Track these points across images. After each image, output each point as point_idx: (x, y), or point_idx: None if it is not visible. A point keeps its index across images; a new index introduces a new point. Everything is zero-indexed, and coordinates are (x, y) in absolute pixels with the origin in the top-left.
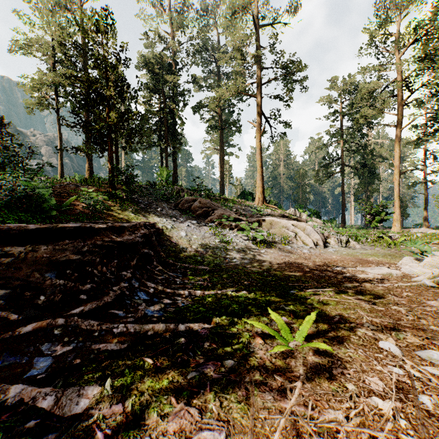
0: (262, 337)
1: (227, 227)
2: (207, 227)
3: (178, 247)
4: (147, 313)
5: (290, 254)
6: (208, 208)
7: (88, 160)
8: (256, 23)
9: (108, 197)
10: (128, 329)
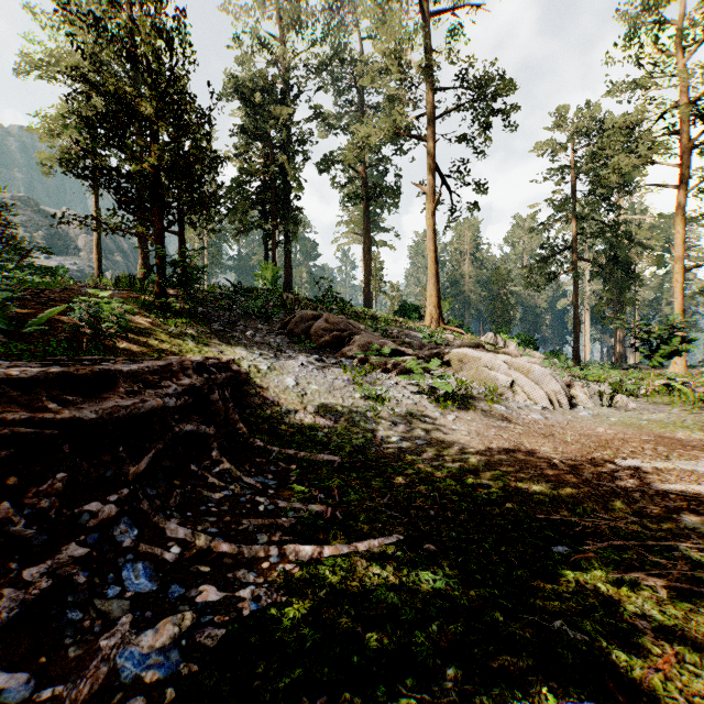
0: None
1: (377, 367)
2: (339, 367)
3: (278, 411)
4: (121, 670)
5: (508, 424)
6: (341, 332)
7: (141, 252)
8: (427, 12)
9: (150, 311)
10: None
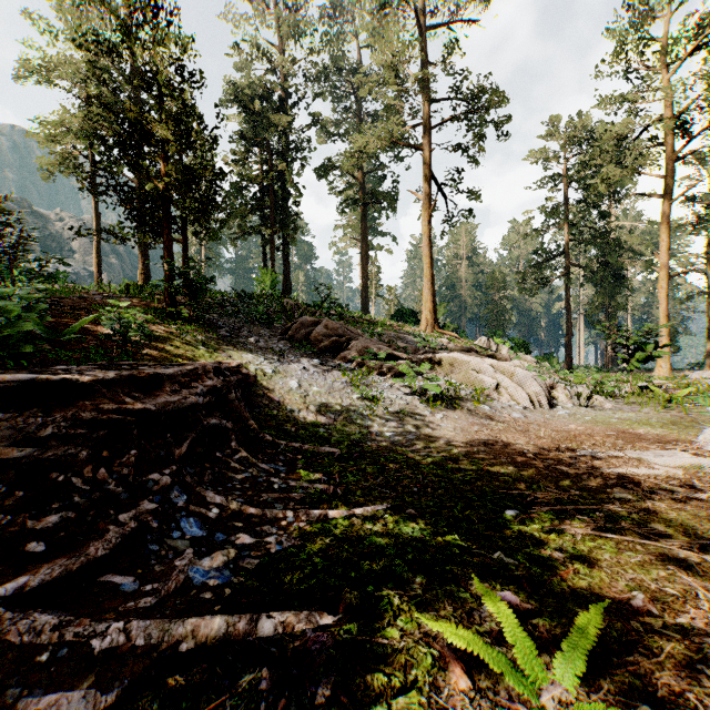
0: (465, 662)
1: (373, 370)
2: (338, 371)
3: (284, 410)
4: (193, 579)
5: (490, 422)
6: (340, 337)
7: (141, 256)
8: (423, 25)
9: (162, 318)
10: (131, 639)
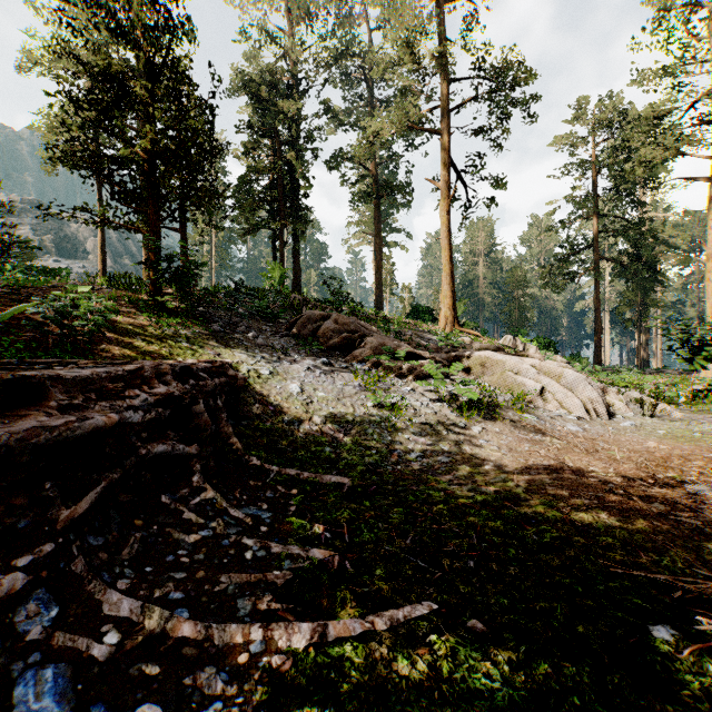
0: None
1: (392, 372)
2: (349, 372)
3: (279, 422)
4: None
5: (543, 438)
6: (352, 334)
7: (145, 252)
8: None
9: (142, 310)
10: None
